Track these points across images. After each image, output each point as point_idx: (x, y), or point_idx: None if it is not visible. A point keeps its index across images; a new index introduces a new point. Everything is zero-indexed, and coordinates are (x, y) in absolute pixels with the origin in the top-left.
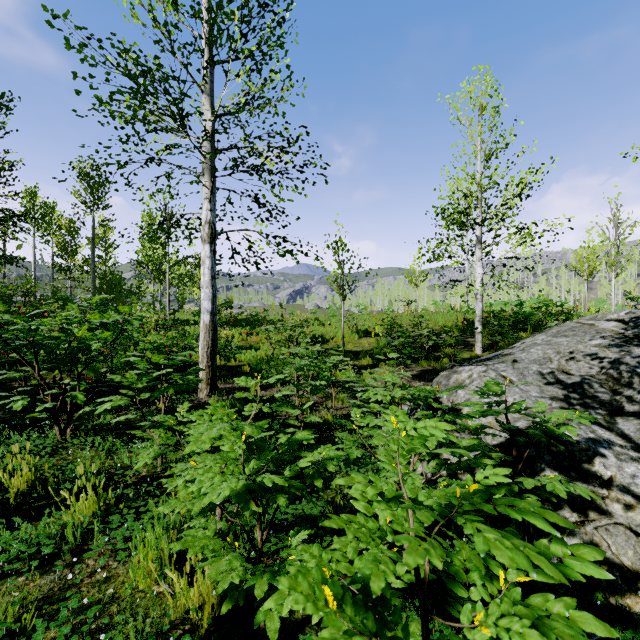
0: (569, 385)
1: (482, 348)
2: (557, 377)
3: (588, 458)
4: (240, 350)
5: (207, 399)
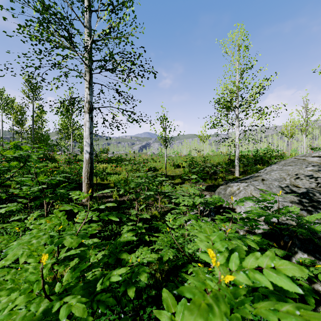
0: (300, 194)
1: (239, 173)
2: (291, 189)
3: None
4: (110, 175)
5: (87, 202)
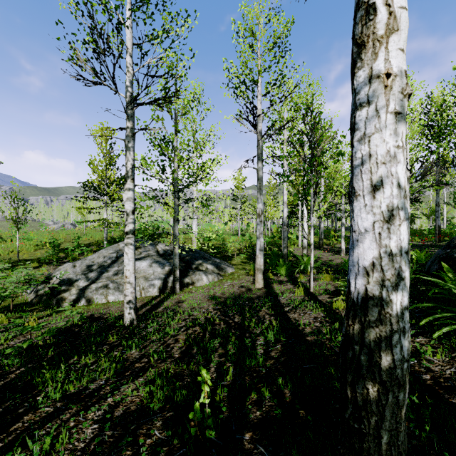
0: (90, 266)
1: None
2: (89, 264)
3: (75, 282)
4: None
5: None
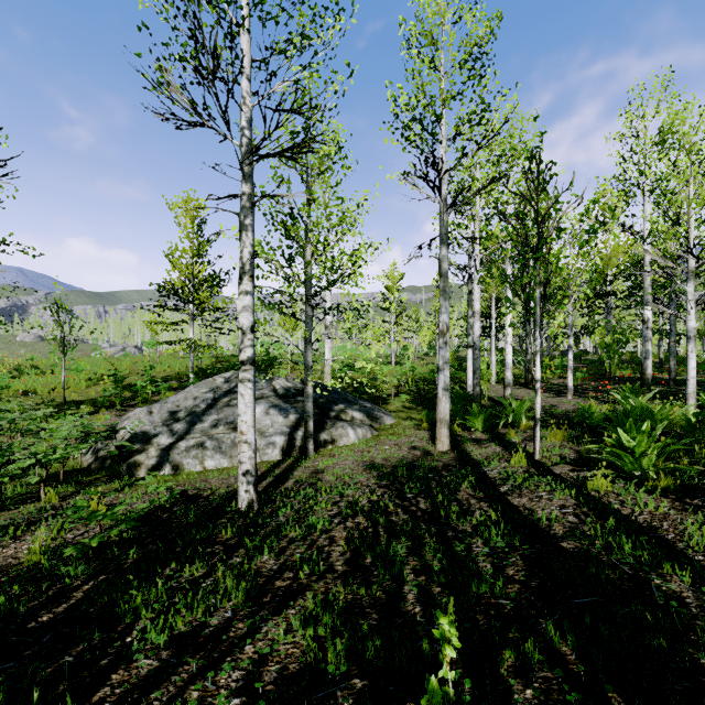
0: (174, 412)
1: None
2: (173, 409)
3: (154, 438)
4: None
5: None
